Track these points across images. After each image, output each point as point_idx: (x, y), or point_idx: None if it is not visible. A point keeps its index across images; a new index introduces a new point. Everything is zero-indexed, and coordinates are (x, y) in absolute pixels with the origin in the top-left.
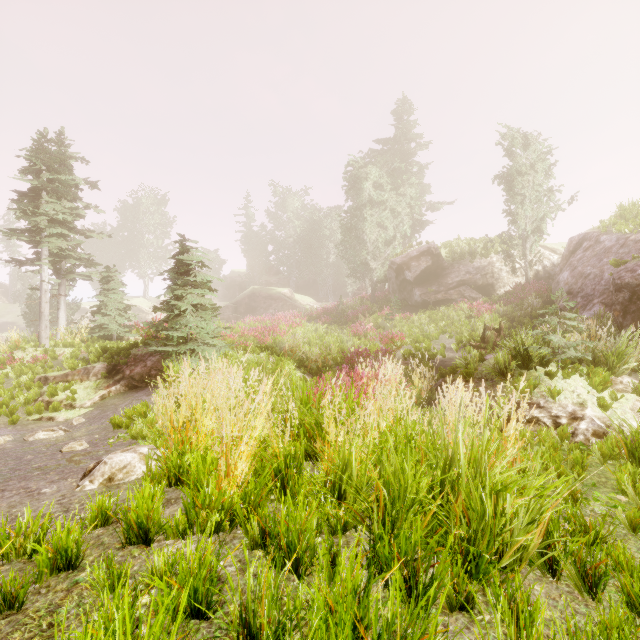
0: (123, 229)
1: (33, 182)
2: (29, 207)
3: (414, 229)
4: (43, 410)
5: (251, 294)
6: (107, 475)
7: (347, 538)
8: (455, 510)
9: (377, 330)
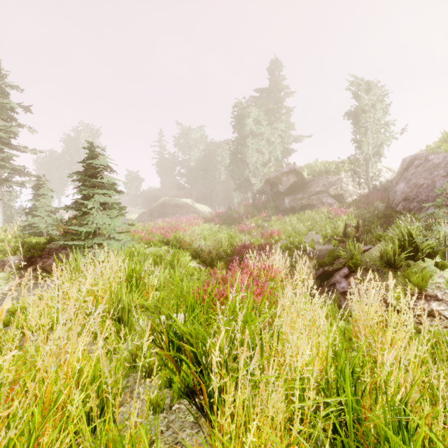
0: (66, 155)
1: None
2: None
3: (283, 155)
4: None
5: (163, 203)
6: None
7: None
8: None
9: (258, 229)
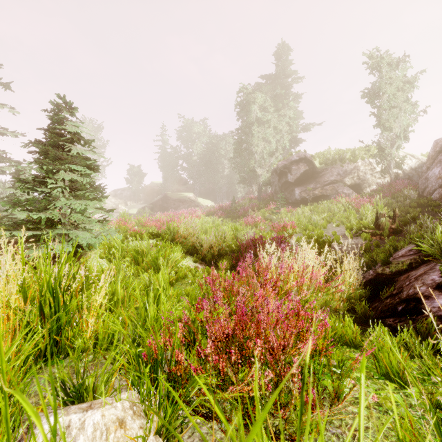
0: None
1: None
2: None
3: (291, 145)
4: None
5: (164, 197)
6: None
7: None
8: None
9: (265, 222)
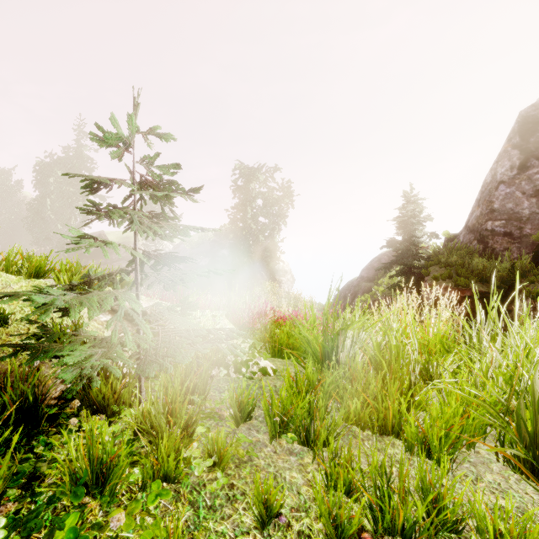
0: None
1: None
2: None
3: None
4: None
5: None
6: None
7: None
8: None
9: None
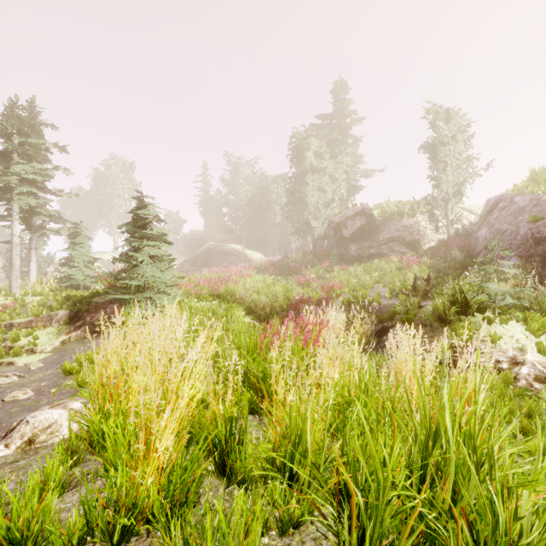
0: (95, 193)
1: (4, 144)
2: (0, 167)
3: (349, 193)
4: (4, 355)
5: (208, 250)
6: (27, 437)
7: (301, 535)
8: (455, 516)
9: (318, 280)
